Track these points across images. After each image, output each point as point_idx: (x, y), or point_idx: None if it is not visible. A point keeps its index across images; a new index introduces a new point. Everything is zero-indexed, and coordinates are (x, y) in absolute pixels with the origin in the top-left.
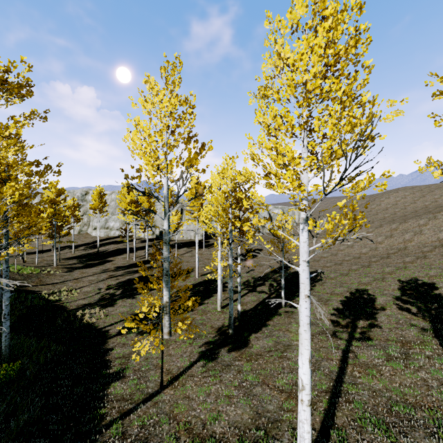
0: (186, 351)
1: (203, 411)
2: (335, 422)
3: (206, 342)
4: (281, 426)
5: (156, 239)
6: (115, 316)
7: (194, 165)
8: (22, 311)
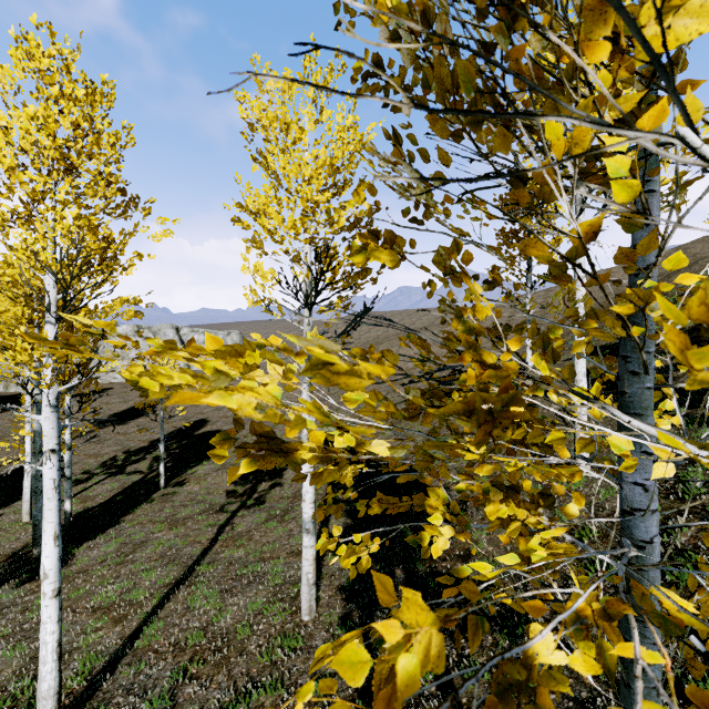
0: None
1: None
2: (158, 616)
3: None
4: (70, 658)
5: None
6: None
7: None
8: None
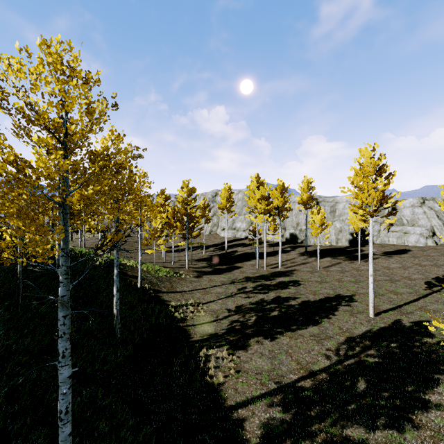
0: None
1: None
2: None
3: None
4: None
5: (286, 243)
6: (251, 378)
7: None
8: (143, 334)
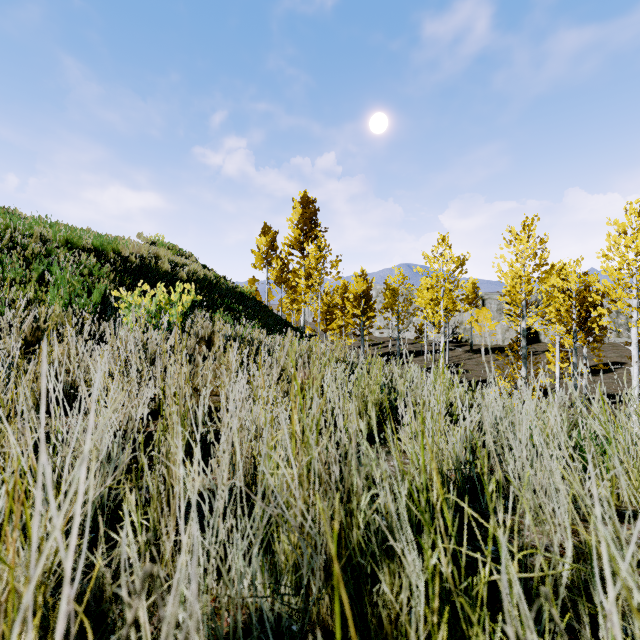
0: None
1: None
2: None
3: None
4: None
5: (450, 343)
6: None
7: (544, 282)
8: None
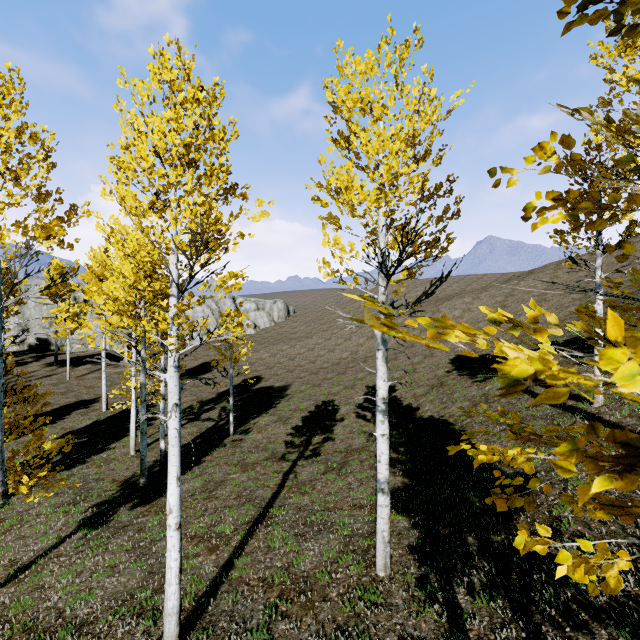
0: (56, 524)
1: (65, 597)
2: (245, 551)
3: (97, 503)
4: None
5: (29, 353)
6: None
7: (55, 236)
8: None
